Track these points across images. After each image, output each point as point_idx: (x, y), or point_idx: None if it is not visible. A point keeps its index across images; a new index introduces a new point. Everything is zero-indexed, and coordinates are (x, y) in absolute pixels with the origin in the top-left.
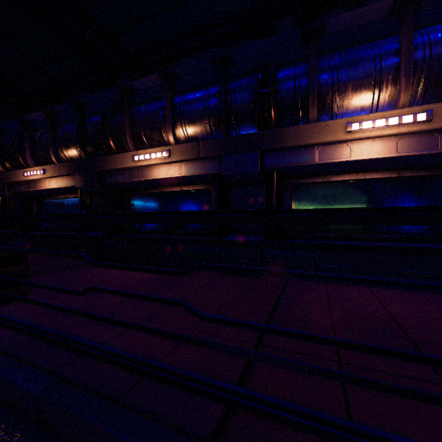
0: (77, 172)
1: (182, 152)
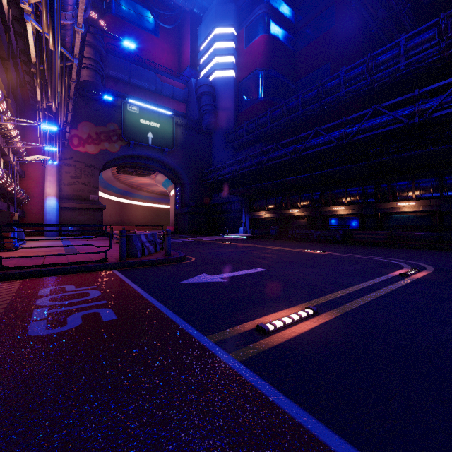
0: (364, 208)
1: (422, 203)
